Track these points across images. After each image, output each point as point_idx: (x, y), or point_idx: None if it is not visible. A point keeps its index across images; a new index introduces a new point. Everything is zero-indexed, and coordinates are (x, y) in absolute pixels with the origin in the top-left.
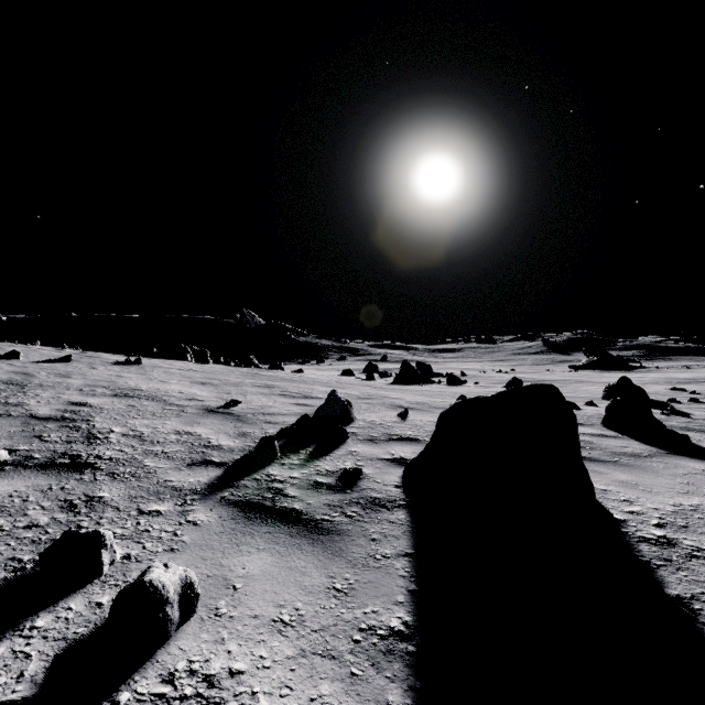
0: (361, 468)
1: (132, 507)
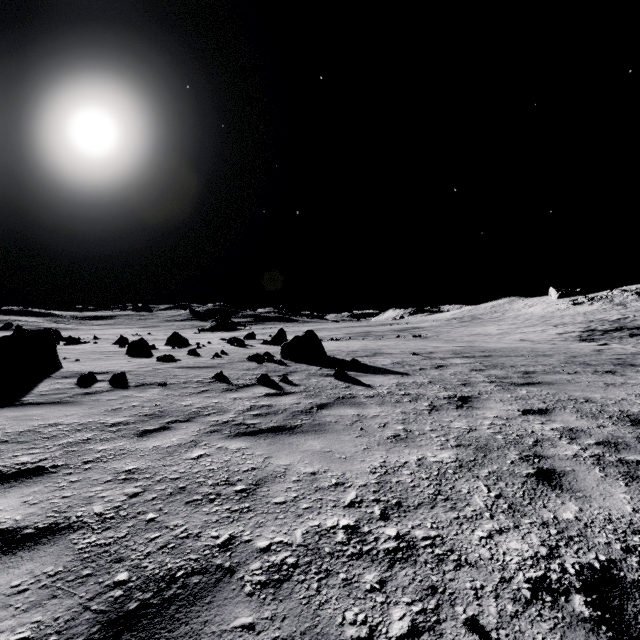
0: None
1: None
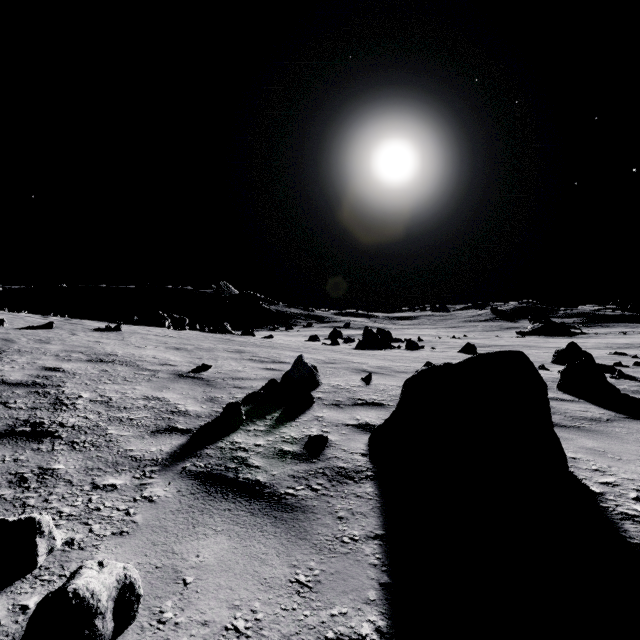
0: (327, 435)
1: (86, 480)
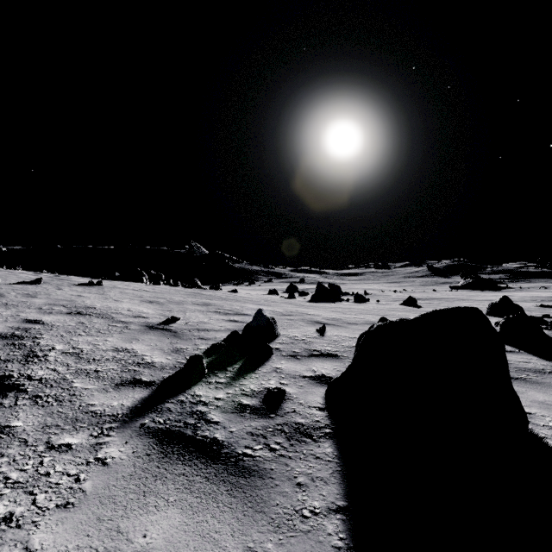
0: (285, 389)
1: (42, 439)
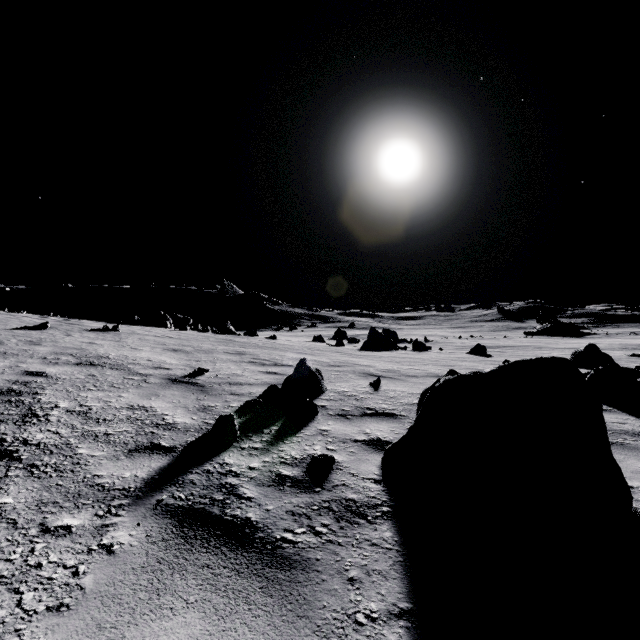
0: (333, 456)
1: (35, 520)
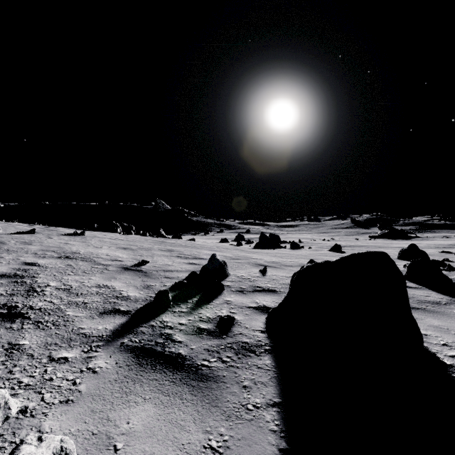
0: (234, 316)
1: (45, 354)
